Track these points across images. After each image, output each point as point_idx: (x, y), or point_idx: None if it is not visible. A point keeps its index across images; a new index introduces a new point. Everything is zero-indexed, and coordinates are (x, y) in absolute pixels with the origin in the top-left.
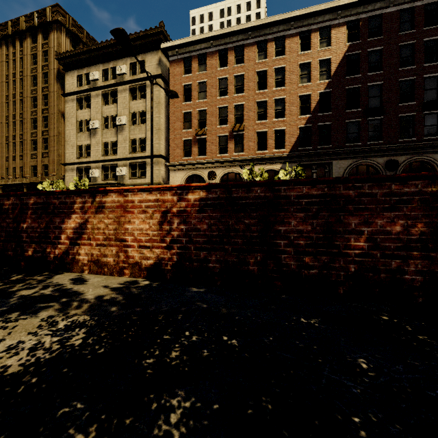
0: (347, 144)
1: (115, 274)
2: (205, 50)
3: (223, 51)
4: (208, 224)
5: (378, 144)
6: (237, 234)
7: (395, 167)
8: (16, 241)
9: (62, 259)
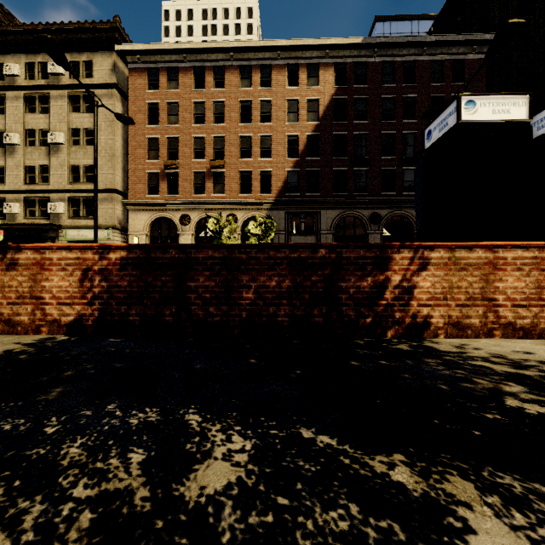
0: (335, 193)
1: (30, 332)
2: (177, 63)
3: (200, 69)
4: (129, 281)
5: (363, 196)
6: (155, 290)
7: (378, 220)
8: None
9: None
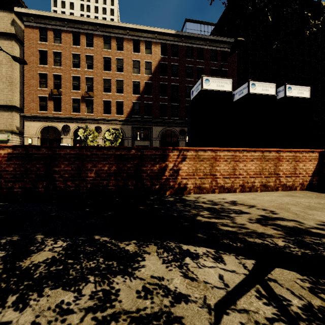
0: (160, 117)
1: None
2: (60, 27)
3: (76, 33)
4: (14, 167)
5: (176, 119)
6: (32, 172)
7: (184, 133)
8: None
9: None
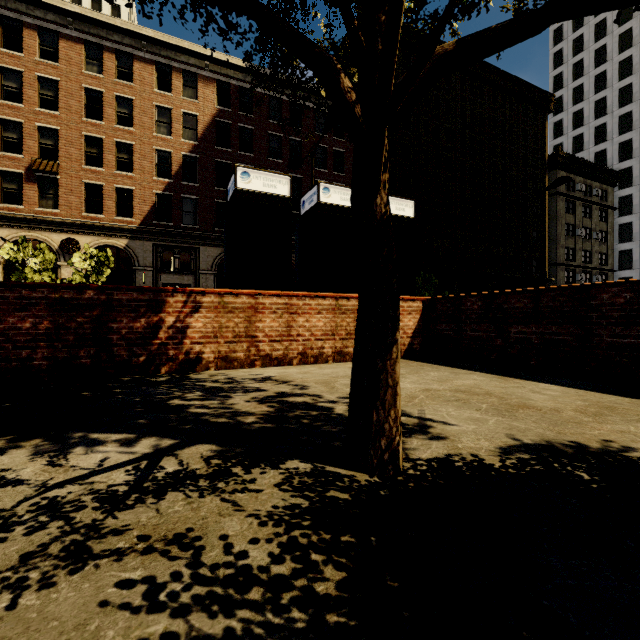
0: (217, 228)
1: None
2: None
3: (13, 22)
4: None
5: None
6: None
7: None
8: None
9: None
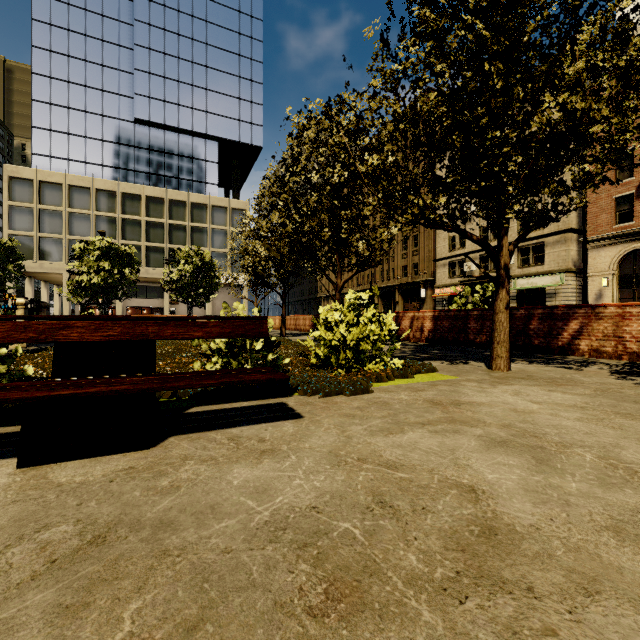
0: None
1: (613, 358)
2: None
3: None
4: None
5: None
6: None
7: None
8: (524, 336)
9: (564, 347)
